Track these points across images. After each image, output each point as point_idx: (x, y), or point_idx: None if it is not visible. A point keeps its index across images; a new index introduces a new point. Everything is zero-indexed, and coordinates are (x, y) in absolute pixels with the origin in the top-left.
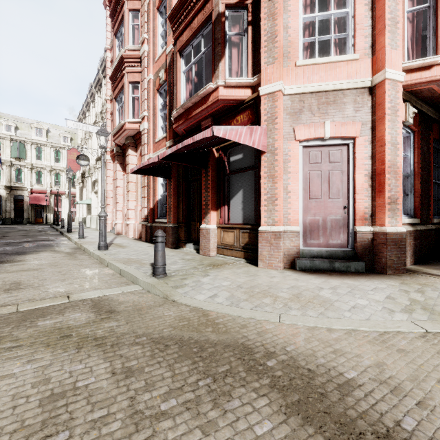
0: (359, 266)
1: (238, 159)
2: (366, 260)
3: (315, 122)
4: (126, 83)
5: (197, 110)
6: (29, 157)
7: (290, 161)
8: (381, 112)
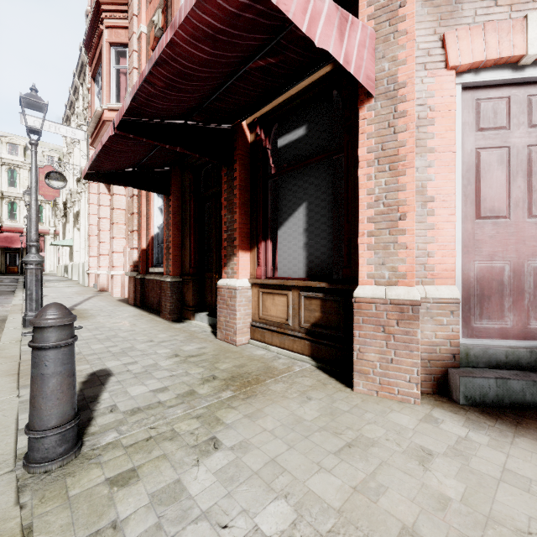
0: None
1: (295, 139)
2: None
3: (500, 20)
4: (104, 45)
5: None
6: None
7: (433, 122)
8: None
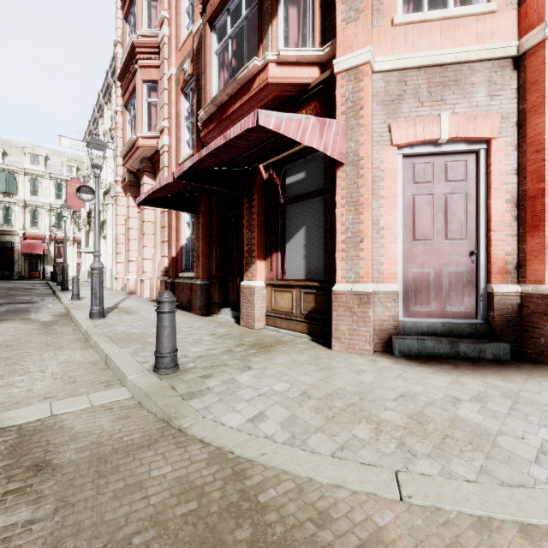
0: (500, 350)
1: (298, 180)
2: (509, 339)
3: (425, 116)
4: (138, 82)
5: (235, 105)
6: (22, 192)
7: (383, 179)
8: (536, 95)
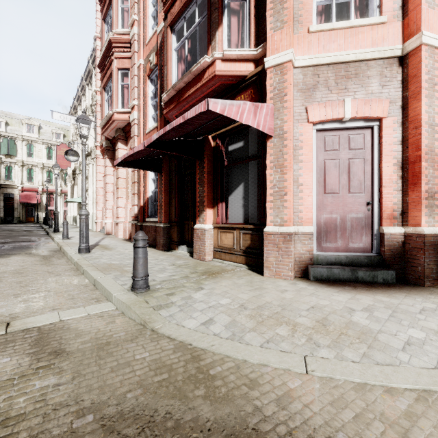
0: (388, 275)
1: (238, 147)
2: (395, 268)
3: (333, 100)
4: (114, 70)
5: (190, 90)
6: (20, 154)
7: (302, 148)
8: (415, 86)
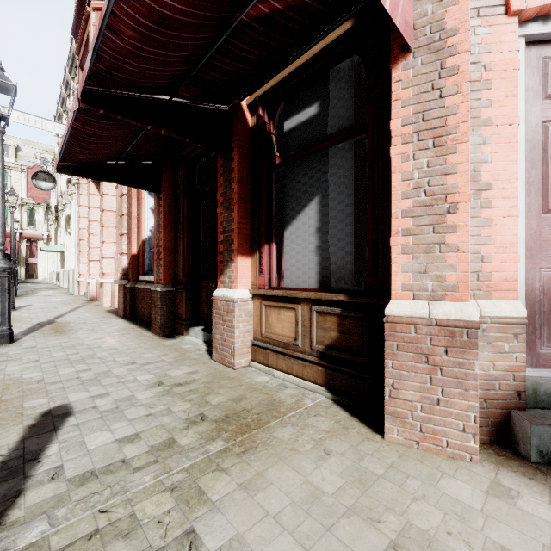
0: None
1: (305, 119)
2: None
3: None
4: (91, 29)
5: None
6: None
7: (488, 86)
8: None
